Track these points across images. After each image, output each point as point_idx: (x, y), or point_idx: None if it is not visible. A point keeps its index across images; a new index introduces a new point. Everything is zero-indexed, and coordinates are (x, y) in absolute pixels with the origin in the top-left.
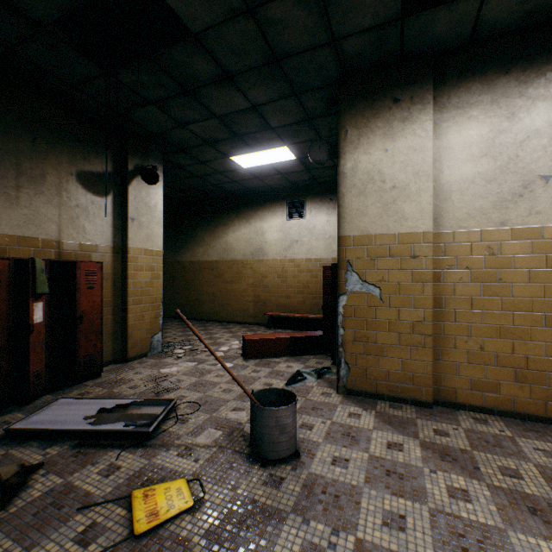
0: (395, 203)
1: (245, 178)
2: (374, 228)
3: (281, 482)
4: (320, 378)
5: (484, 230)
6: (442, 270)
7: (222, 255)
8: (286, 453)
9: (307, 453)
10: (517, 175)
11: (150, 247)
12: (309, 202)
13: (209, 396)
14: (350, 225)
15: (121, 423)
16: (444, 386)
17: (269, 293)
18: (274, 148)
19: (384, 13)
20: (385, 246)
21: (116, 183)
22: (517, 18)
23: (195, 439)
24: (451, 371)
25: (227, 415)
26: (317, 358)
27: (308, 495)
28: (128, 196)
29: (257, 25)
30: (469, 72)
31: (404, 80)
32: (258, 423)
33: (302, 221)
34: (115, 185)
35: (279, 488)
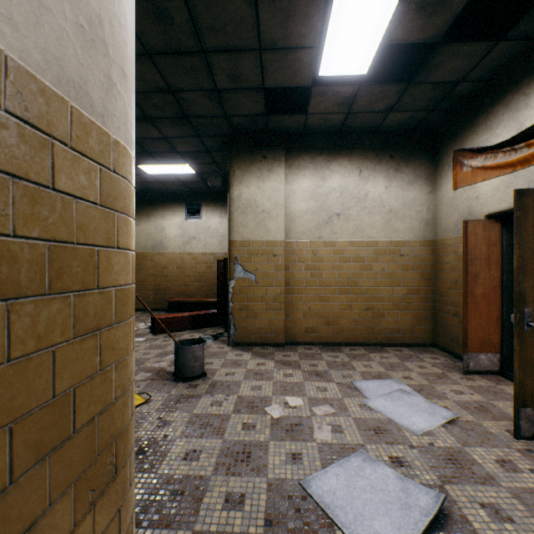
0: (264, 221)
1: (148, 181)
2: (252, 236)
3: (197, 386)
4: (216, 340)
5: (311, 241)
6: (290, 263)
7: None
8: (199, 372)
9: (211, 373)
10: (326, 212)
11: None
12: (205, 206)
13: None
14: (237, 233)
15: None
16: (291, 333)
17: (169, 282)
18: (178, 164)
19: (256, 111)
20: (259, 248)
21: None
22: (324, 128)
23: None
24: (295, 323)
25: (152, 365)
26: (213, 329)
27: (213, 388)
28: None
29: (175, 98)
30: (304, 149)
31: (270, 146)
32: (181, 357)
33: (199, 221)
34: None
35: (196, 388)
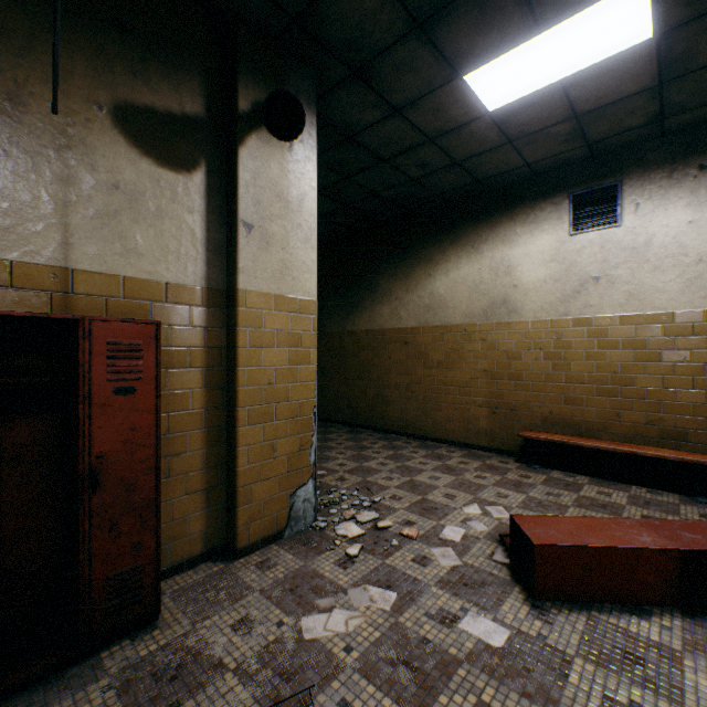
0: None
1: (480, 150)
2: None
3: None
4: None
5: None
6: None
7: (424, 317)
8: None
9: None
10: None
11: (288, 291)
12: (631, 185)
13: None
14: None
15: None
16: None
17: (524, 391)
18: None
19: None
20: None
21: (214, 144)
22: None
23: None
24: None
25: None
26: None
27: None
28: (238, 171)
29: None
30: None
31: None
32: None
33: (610, 232)
34: (210, 147)
35: None
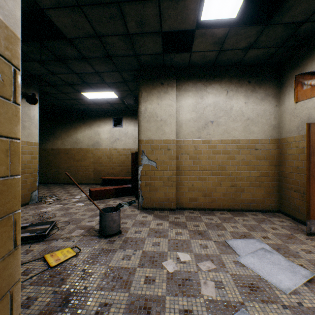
0: (162, 126)
1: (89, 103)
2: (154, 136)
3: (114, 241)
4: (130, 205)
5: (193, 140)
6: (179, 155)
7: (74, 145)
8: (116, 231)
9: (124, 231)
10: (204, 120)
11: (30, 140)
12: (125, 119)
13: (74, 218)
14: (143, 135)
15: (27, 233)
16: (180, 201)
17: (103, 167)
18: (107, 91)
19: (156, 51)
20: (158, 144)
21: None
22: (203, 63)
23: (71, 234)
24: (182, 195)
25: (85, 224)
26: (129, 197)
27: (125, 243)
28: None
29: (101, 42)
30: (188, 78)
31: (165, 76)
32: (103, 220)
33: (121, 128)
34: None
35: (113, 243)
